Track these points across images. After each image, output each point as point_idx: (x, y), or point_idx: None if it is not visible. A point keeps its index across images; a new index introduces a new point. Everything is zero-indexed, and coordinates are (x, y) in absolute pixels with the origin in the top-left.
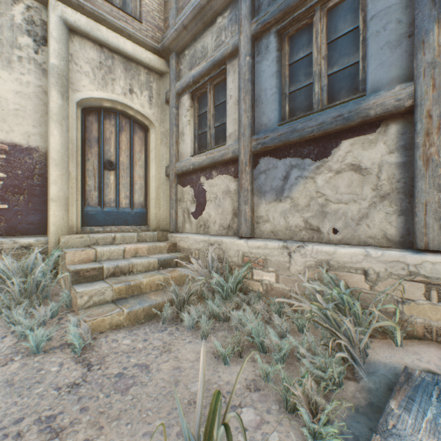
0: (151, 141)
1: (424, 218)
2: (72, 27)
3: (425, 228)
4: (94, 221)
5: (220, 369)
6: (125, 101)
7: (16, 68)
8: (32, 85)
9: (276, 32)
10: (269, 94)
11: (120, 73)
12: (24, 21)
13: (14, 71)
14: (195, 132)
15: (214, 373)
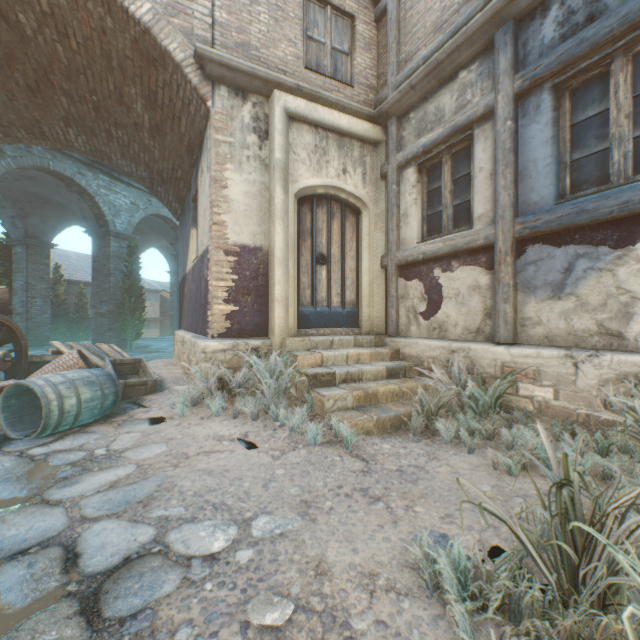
0: (364, 226)
1: None
2: (291, 115)
3: None
4: (307, 323)
5: (504, 478)
6: (338, 184)
7: (245, 169)
8: (257, 183)
9: (551, 88)
10: (541, 166)
11: (334, 153)
12: (251, 120)
13: (244, 172)
14: (423, 213)
15: (499, 480)
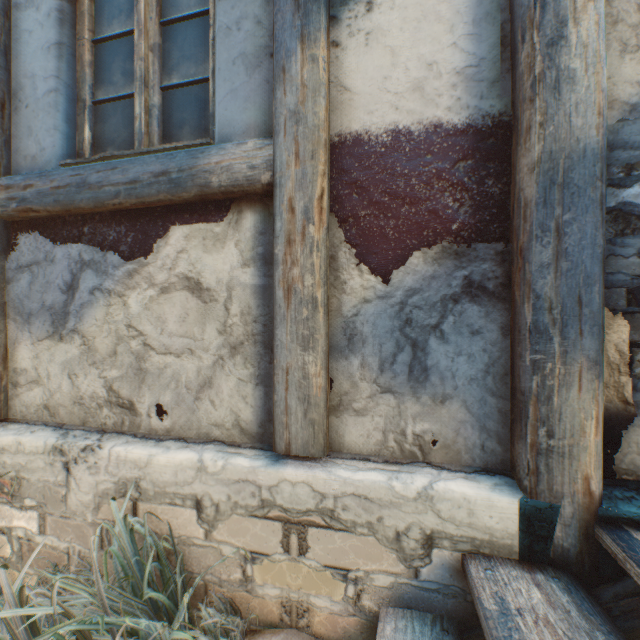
0: None
1: (285, 395)
2: None
3: (287, 414)
4: None
5: None
6: None
7: None
8: None
9: None
10: (43, 90)
11: None
12: None
13: None
14: None
15: None
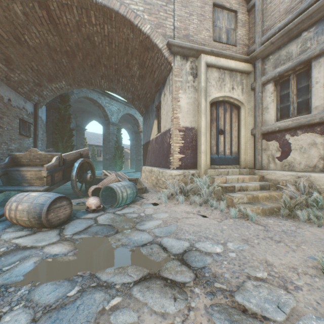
0: (241, 115)
1: None
2: (208, 64)
3: None
4: (214, 162)
5: None
6: (229, 95)
7: (187, 92)
8: (192, 98)
9: None
10: None
11: (227, 80)
12: (189, 69)
13: (186, 93)
14: (277, 106)
15: None
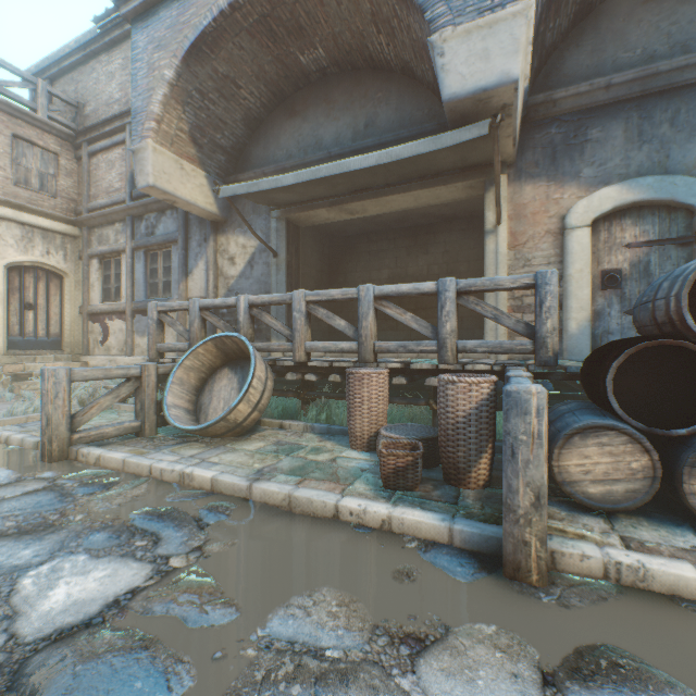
0: (67, 287)
1: None
2: (2, 217)
3: None
4: (17, 347)
5: None
6: (43, 261)
7: None
8: None
9: (145, 252)
10: (142, 282)
11: (40, 241)
12: None
13: None
14: (104, 286)
15: None
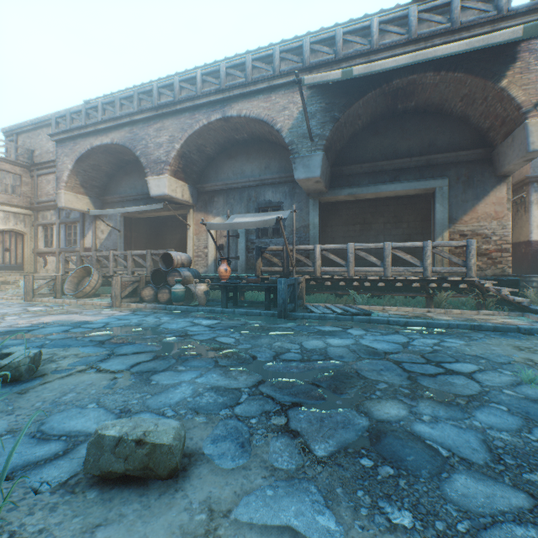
0: (26, 240)
1: None
2: None
3: None
4: (2, 269)
5: None
6: (15, 228)
7: None
8: None
9: (65, 225)
10: (64, 239)
11: (13, 219)
12: None
13: None
14: (45, 240)
15: None
